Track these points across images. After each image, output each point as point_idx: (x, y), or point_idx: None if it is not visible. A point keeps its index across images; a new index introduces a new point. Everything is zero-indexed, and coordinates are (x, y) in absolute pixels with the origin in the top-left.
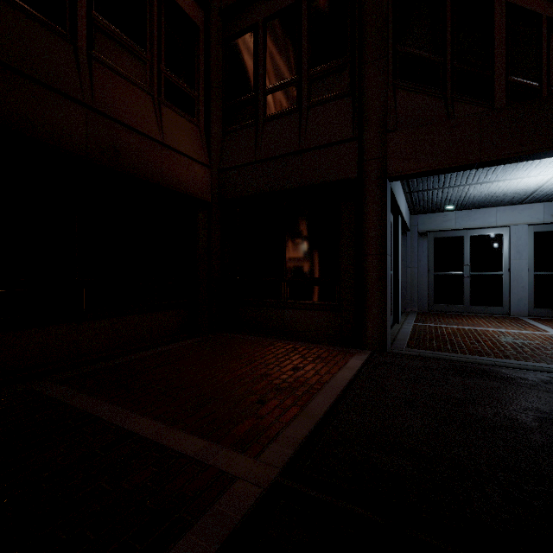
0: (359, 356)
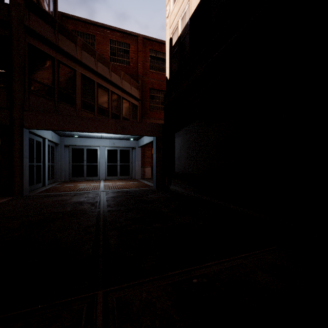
0: (7, 198)
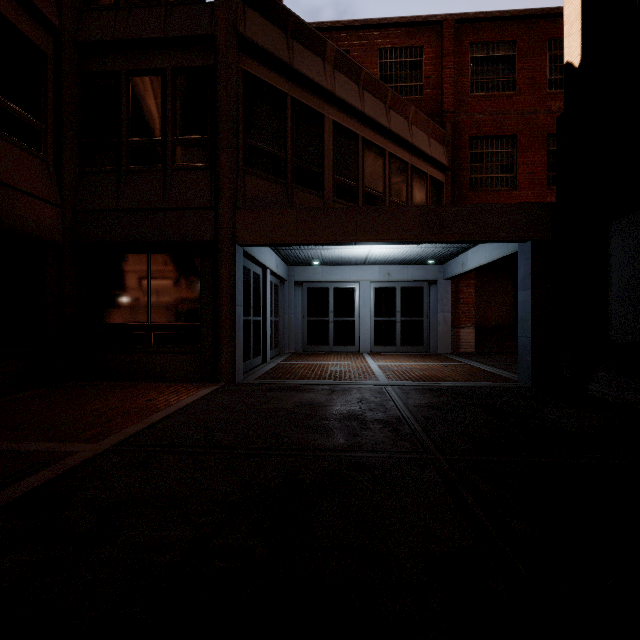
0: (211, 387)
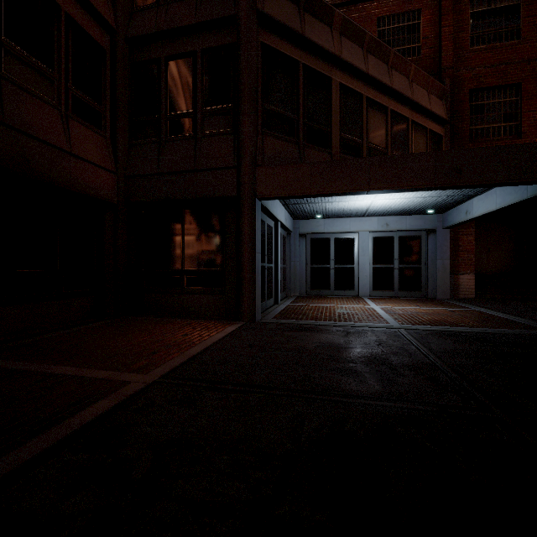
0: (235, 325)
